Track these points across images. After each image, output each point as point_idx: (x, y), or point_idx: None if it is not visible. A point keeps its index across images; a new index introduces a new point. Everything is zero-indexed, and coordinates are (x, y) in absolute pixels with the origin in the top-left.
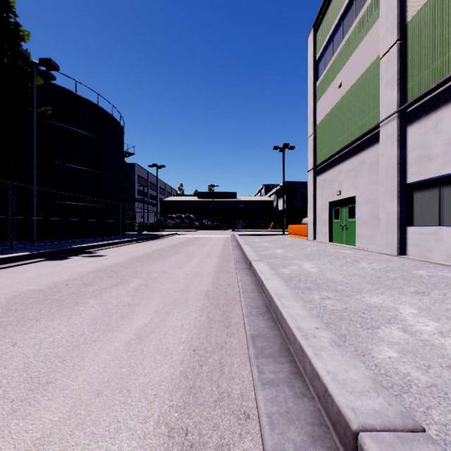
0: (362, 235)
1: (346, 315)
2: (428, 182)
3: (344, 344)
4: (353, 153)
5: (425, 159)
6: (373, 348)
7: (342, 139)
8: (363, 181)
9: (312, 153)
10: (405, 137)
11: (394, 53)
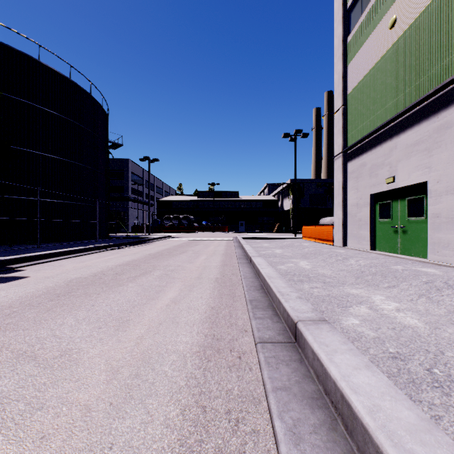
0: (444, 242)
1: None
2: None
3: None
4: (422, 116)
5: None
6: None
7: (398, 101)
8: (446, 156)
9: (341, 131)
10: None
11: None
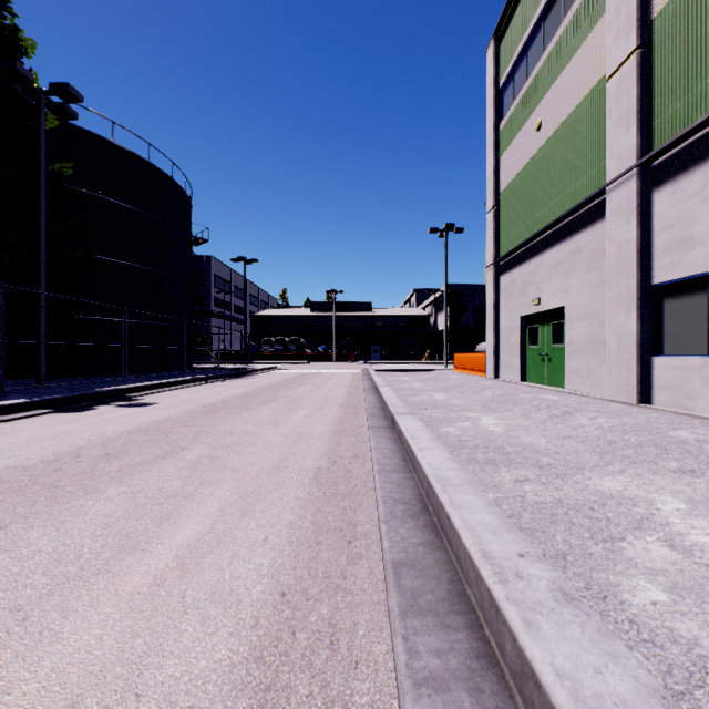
0: (576, 371)
1: (561, 513)
2: (690, 283)
3: (566, 573)
4: (561, 236)
5: (685, 244)
6: (619, 582)
7: (543, 215)
8: (577, 282)
9: (493, 237)
10: (649, 207)
11: (632, 70)
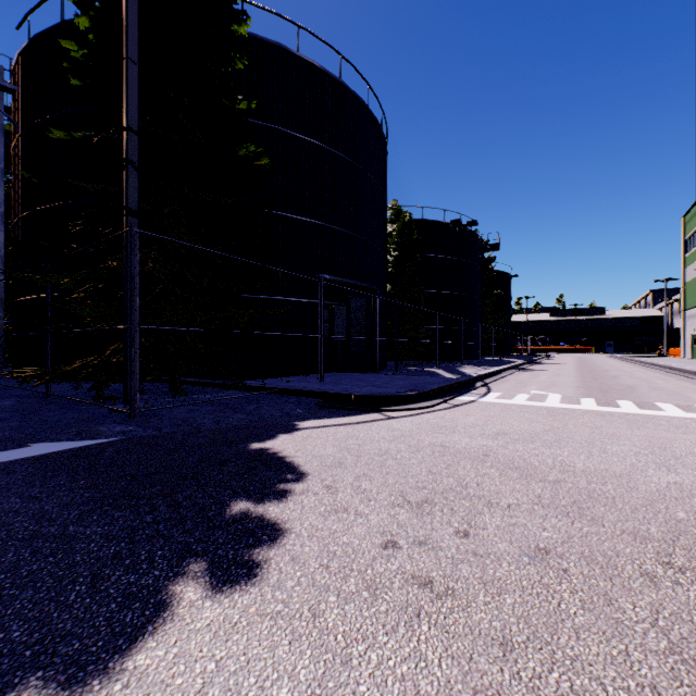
0: None
1: None
2: None
3: None
4: None
5: None
6: None
7: (695, 301)
8: None
9: (682, 300)
10: None
11: None
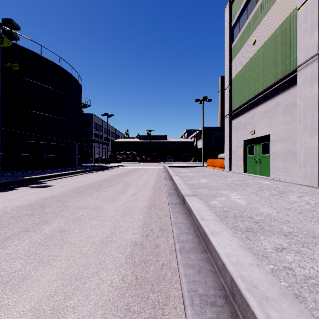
0: (277, 168)
1: None
2: None
3: None
4: (267, 97)
5: None
6: None
7: (256, 87)
8: (277, 121)
9: (228, 101)
10: None
11: (314, 1)
